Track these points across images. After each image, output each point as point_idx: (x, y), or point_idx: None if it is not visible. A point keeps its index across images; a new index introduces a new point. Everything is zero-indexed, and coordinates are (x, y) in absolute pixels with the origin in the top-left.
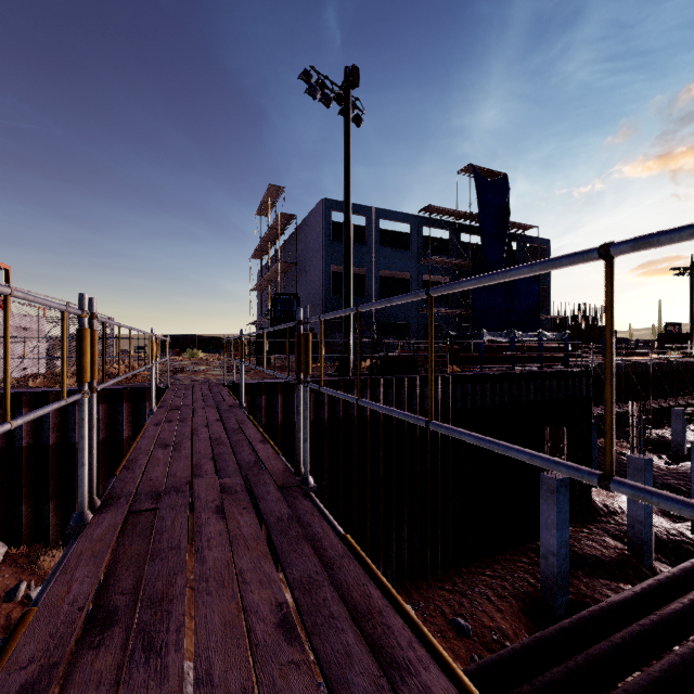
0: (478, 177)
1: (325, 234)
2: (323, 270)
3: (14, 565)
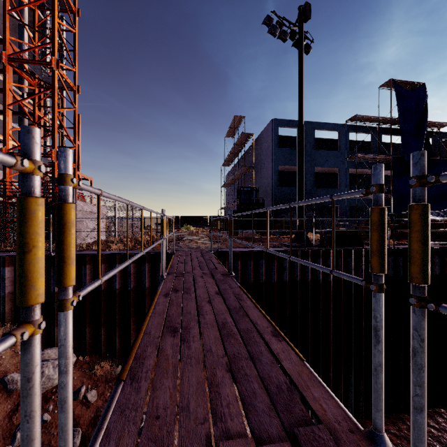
0: (398, 88)
1: (274, 144)
2: (273, 169)
3: (80, 369)
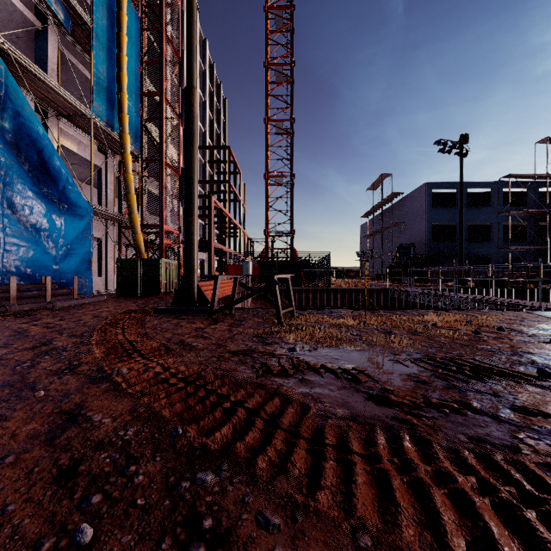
0: None
1: (428, 204)
2: (426, 227)
3: None
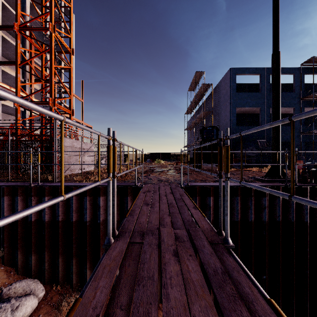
0: None
1: (232, 89)
2: (231, 111)
3: (49, 303)
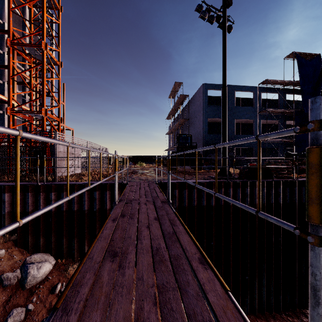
0: (299, 58)
1: (204, 102)
2: (203, 121)
3: (58, 270)
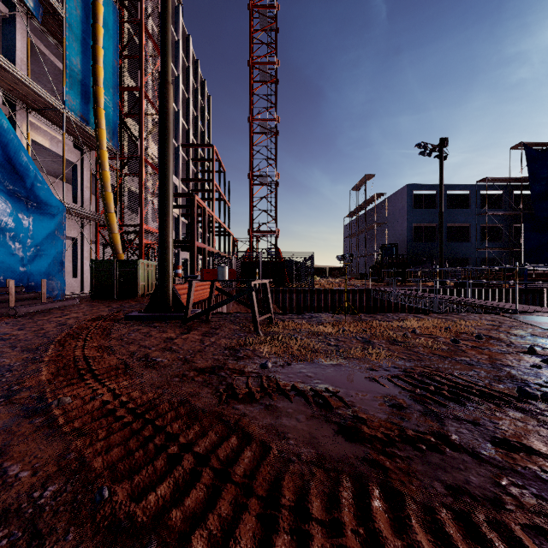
0: (528, 151)
1: (409, 206)
2: (407, 227)
3: None
